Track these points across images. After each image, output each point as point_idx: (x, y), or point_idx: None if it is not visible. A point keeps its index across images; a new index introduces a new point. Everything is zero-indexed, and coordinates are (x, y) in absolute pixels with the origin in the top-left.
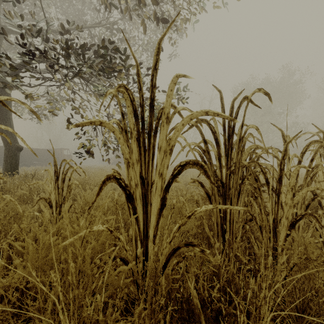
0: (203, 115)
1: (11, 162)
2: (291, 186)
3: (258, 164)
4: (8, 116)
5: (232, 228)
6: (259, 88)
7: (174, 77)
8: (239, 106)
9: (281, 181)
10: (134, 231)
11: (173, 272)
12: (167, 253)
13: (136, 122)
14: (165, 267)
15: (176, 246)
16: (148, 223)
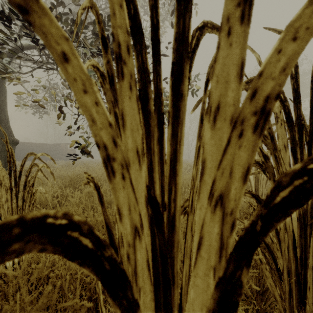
0: None
1: (5, 157)
2: None
3: None
4: (2, 107)
5: None
6: None
7: None
8: None
9: None
10: None
11: None
12: None
13: (136, 48)
14: None
15: None
16: None
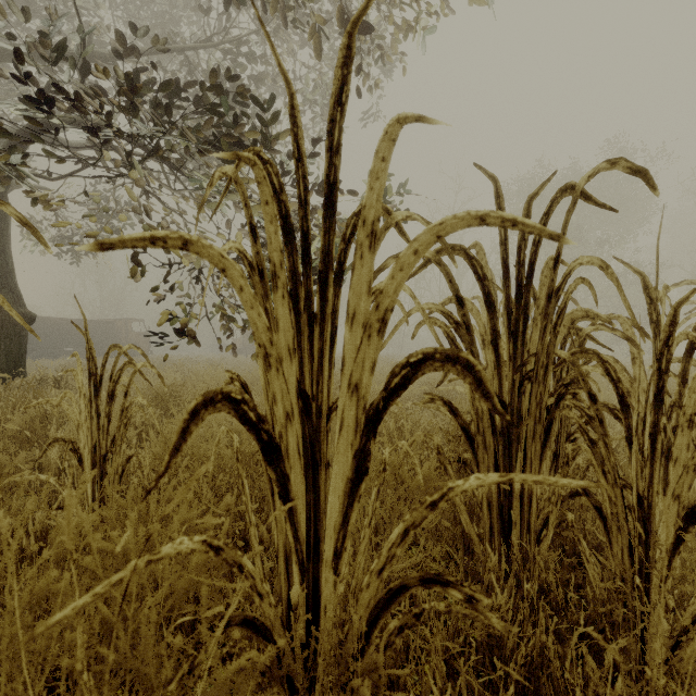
0: (473, 225)
1: (8, 350)
2: (688, 415)
3: (598, 357)
4: (1, 245)
5: (528, 517)
6: (611, 160)
7: (392, 124)
8: (547, 212)
9: (662, 402)
10: (283, 537)
11: (388, 652)
12: (373, 600)
13: (288, 248)
14: (367, 637)
15: (398, 584)
16: (320, 516)
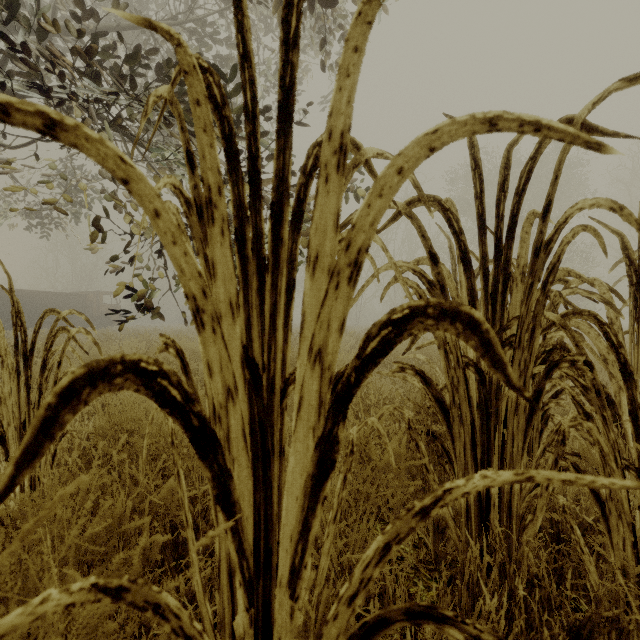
0: (479, 131)
1: None
2: None
3: (595, 319)
4: None
5: (510, 499)
6: (630, 77)
7: (368, 0)
8: (535, 155)
9: None
10: (225, 545)
11: None
12: (341, 636)
13: (232, 177)
14: None
15: (375, 617)
16: (273, 522)
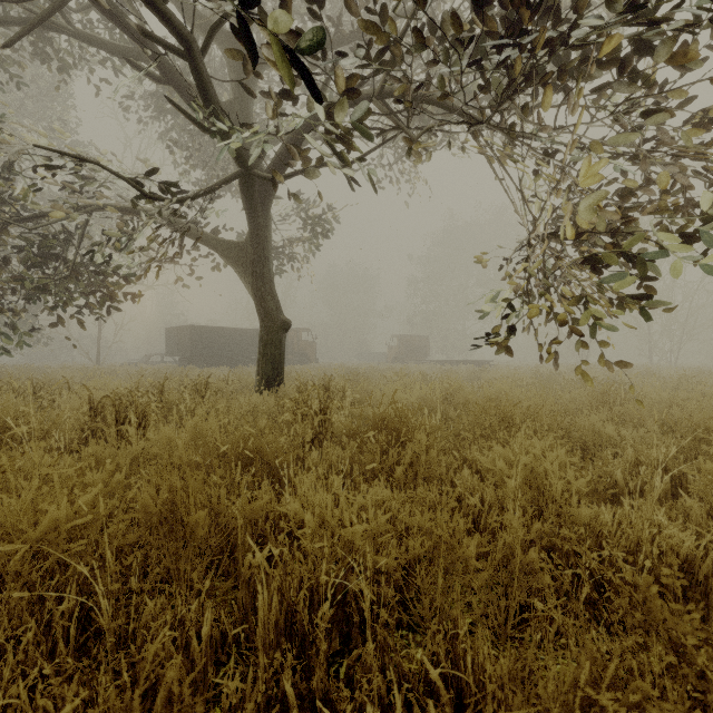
0: None
1: (273, 357)
2: None
3: None
4: (266, 252)
5: None
6: None
7: None
8: None
9: None
10: None
11: None
12: None
13: None
14: None
15: None
16: None
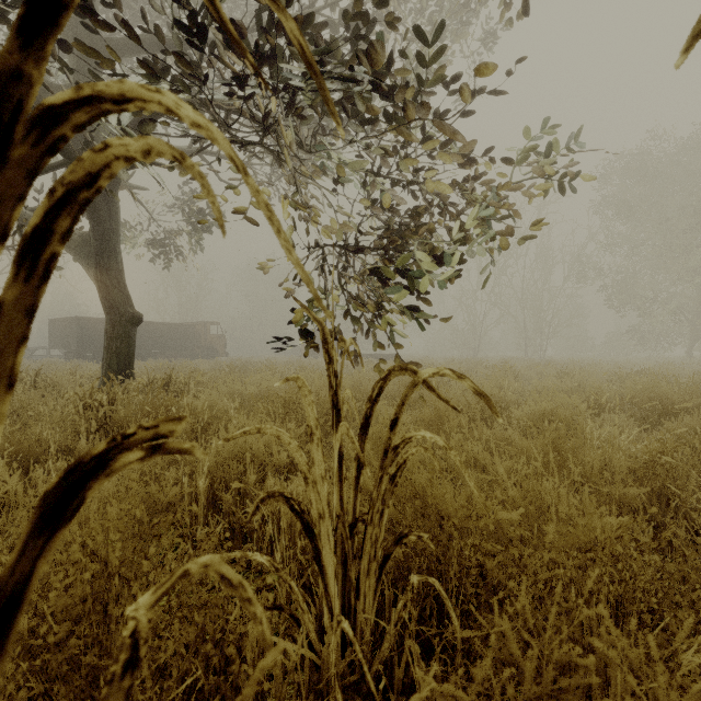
0: None
1: (119, 351)
2: None
3: None
4: (113, 244)
5: None
6: None
7: None
8: None
9: None
10: None
11: None
12: None
13: None
14: None
15: None
16: None
